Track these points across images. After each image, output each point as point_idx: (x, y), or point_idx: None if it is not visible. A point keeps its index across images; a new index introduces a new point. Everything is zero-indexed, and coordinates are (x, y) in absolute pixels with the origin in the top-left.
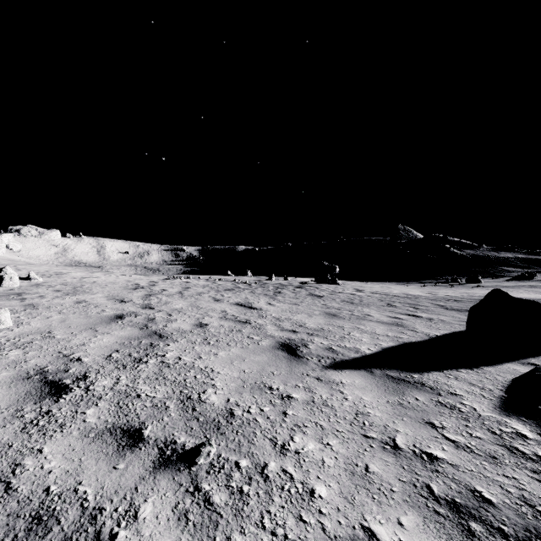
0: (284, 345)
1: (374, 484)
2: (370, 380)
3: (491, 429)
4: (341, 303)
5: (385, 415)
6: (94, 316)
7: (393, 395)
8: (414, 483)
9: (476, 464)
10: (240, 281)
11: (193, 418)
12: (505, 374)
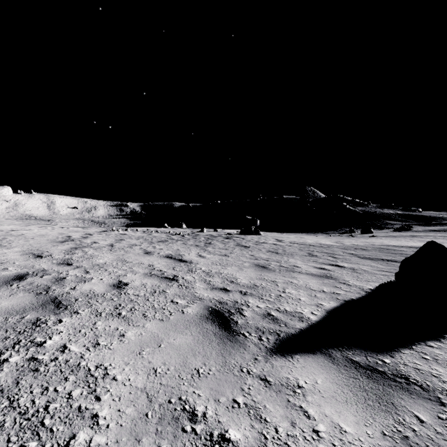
0: (214, 312)
1: None
2: (336, 377)
3: None
4: (267, 253)
5: None
6: None
7: (382, 411)
8: None
9: None
10: (175, 232)
11: None
12: None
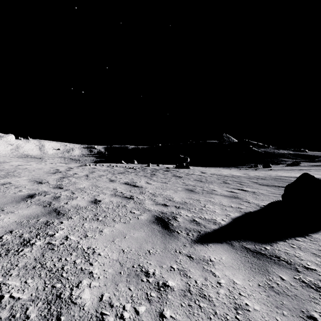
0: (158, 218)
1: None
2: (234, 256)
3: None
4: (194, 181)
5: (263, 308)
6: (9, 196)
7: (260, 274)
8: None
9: None
10: (129, 167)
11: None
12: None
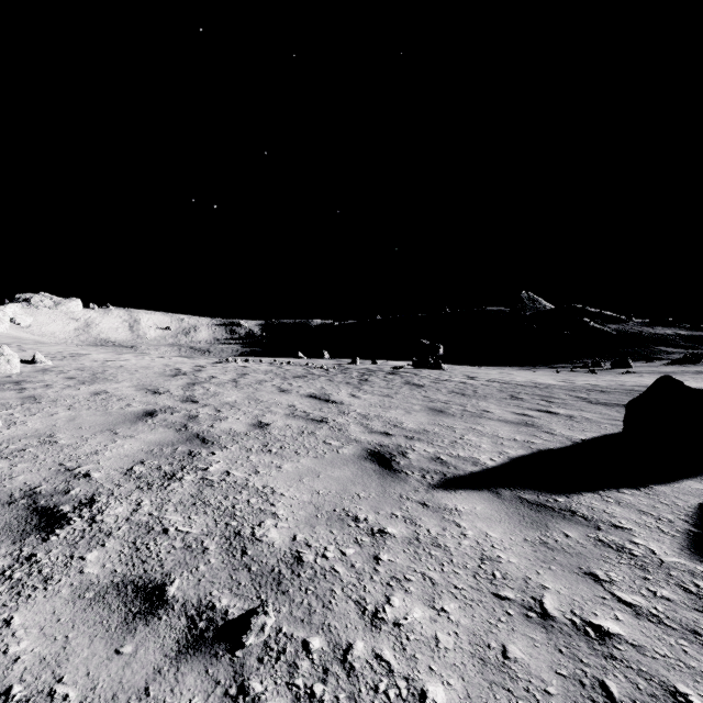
0: (374, 453)
1: (519, 681)
2: (497, 506)
3: (683, 585)
4: (449, 394)
5: (523, 561)
6: (115, 413)
7: (532, 529)
8: (580, 678)
9: (670, 644)
10: (314, 365)
11: (243, 566)
12: (687, 496)
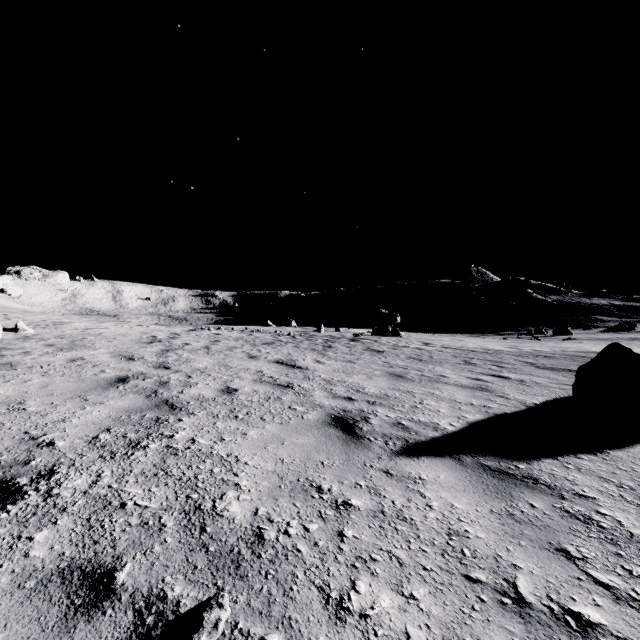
0: (337, 419)
1: None
2: (460, 474)
3: None
4: (407, 360)
5: (491, 536)
6: (88, 379)
7: (497, 499)
8: None
9: None
10: (282, 332)
11: (201, 545)
12: None
